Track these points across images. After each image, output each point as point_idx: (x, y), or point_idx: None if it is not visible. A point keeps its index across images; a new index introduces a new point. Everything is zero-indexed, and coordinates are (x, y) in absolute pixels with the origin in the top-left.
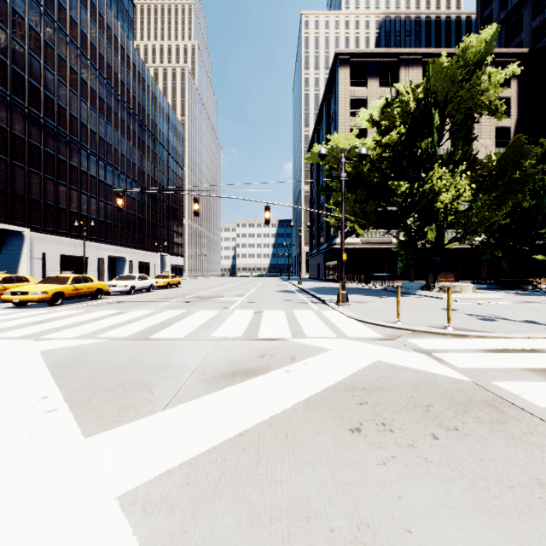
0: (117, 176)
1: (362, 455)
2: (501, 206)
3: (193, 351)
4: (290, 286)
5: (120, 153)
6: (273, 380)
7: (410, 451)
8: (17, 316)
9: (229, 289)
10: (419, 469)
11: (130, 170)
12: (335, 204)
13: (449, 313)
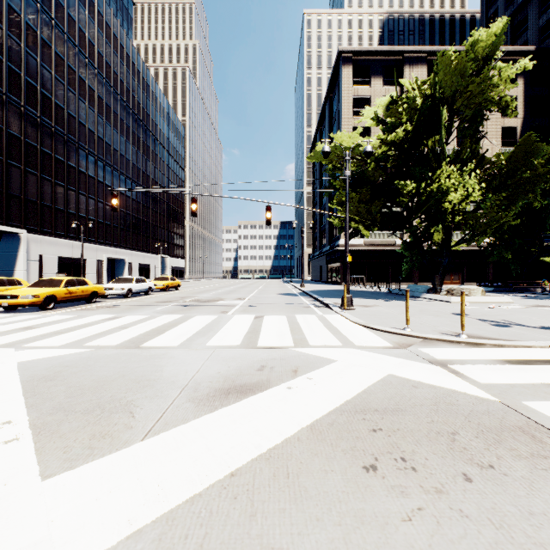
0: (116, 176)
1: (381, 507)
2: (511, 207)
3: (185, 362)
4: (292, 288)
5: (120, 154)
6: (273, 400)
7: (440, 500)
8: (4, 321)
9: (229, 292)
10: (454, 528)
11: (130, 170)
12: (339, 204)
13: (462, 319)
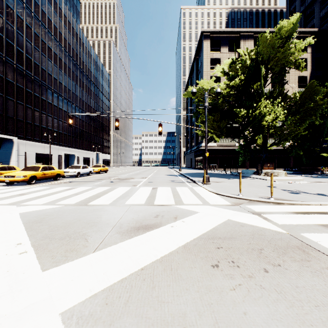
0: (70, 105)
1: (219, 284)
2: (302, 124)
3: (114, 213)
4: (174, 172)
5: (72, 92)
6: (163, 232)
7: (251, 281)
8: (7, 190)
9: (137, 174)
10: (256, 293)
11: (78, 102)
12: (201, 122)
13: (271, 189)
